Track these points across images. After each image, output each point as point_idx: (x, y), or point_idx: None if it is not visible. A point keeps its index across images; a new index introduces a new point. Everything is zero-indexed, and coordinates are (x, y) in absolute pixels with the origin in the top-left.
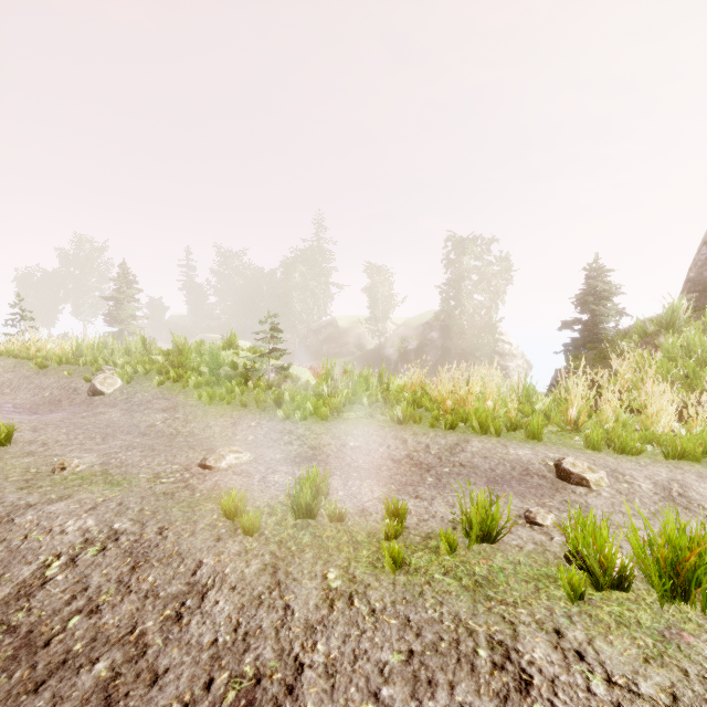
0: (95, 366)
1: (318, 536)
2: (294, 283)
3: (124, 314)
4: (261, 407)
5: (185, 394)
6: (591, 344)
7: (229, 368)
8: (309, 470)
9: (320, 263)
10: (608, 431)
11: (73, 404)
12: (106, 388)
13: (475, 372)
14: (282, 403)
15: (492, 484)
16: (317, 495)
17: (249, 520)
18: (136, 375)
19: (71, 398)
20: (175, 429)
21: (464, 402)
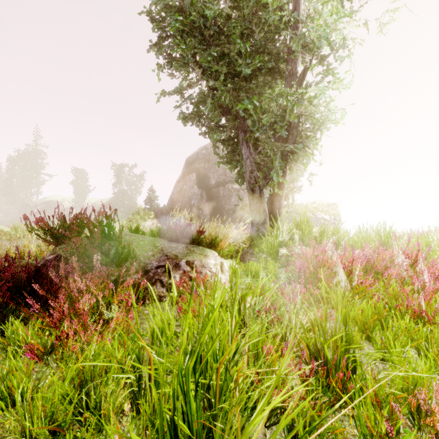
0: None
1: None
2: (13, 172)
3: None
4: None
5: None
6: None
7: None
8: None
9: (37, 160)
10: None
11: None
12: None
13: None
14: None
15: None
16: None
17: None
18: None
19: None
20: None
21: None
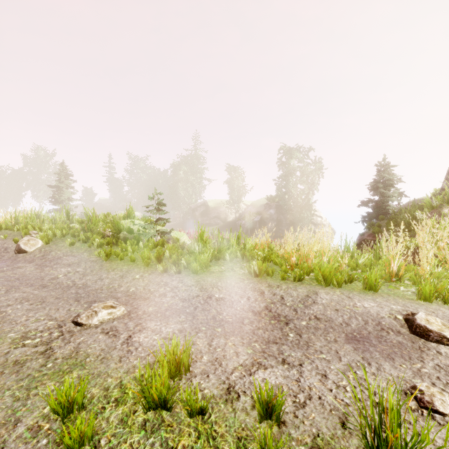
0: (24, 231)
1: (171, 448)
2: (179, 177)
3: (63, 197)
4: (145, 262)
5: (89, 252)
6: (382, 216)
7: (127, 232)
8: (176, 326)
9: (197, 165)
10: (433, 283)
11: (1, 260)
12: (29, 247)
13: (316, 235)
14: (162, 259)
15: (352, 341)
16: (177, 370)
17: (74, 432)
18: (55, 237)
19: (1, 255)
20: (72, 281)
21: (306, 258)
